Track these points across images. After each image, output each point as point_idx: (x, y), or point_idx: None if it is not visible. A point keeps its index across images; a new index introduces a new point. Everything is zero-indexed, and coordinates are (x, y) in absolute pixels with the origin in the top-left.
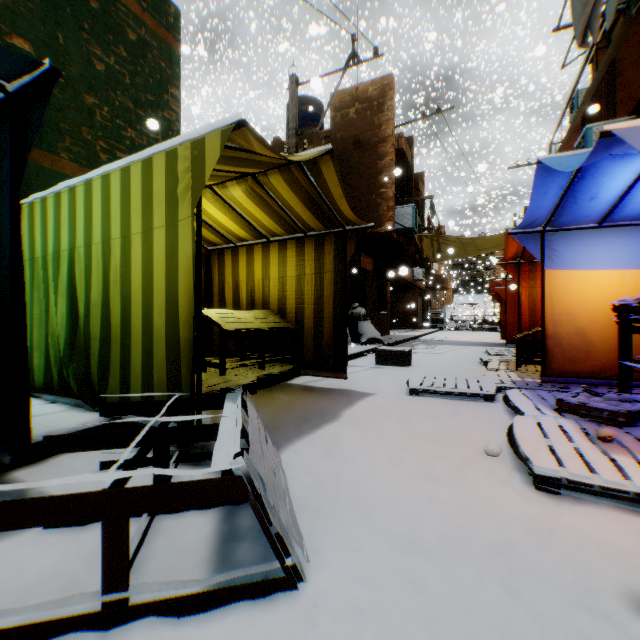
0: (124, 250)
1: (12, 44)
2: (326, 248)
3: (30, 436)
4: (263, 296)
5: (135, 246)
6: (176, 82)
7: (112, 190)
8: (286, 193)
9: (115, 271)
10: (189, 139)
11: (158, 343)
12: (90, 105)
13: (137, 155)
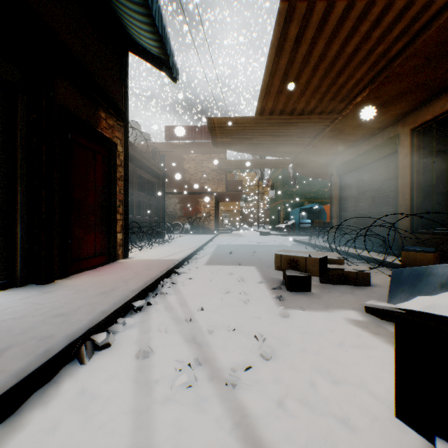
0: None
1: (328, 187)
2: None
3: None
4: None
5: None
6: None
7: None
8: None
9: None
10: None
11: None
12: None
13: None
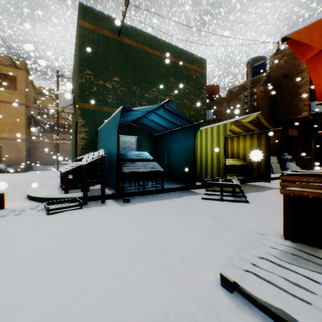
0: (206, 146)
1: (171, 95)
2: (261, 137)
3: (195, 182)
4: (237, 153)
5: (208, 146)
6: (205, 83)
7: (202, 133)
8: (246, 123)
9: (203, 151)
10: (222, 123)
11: (214, 167)
12: (185, 102)
13: (209, 126)
